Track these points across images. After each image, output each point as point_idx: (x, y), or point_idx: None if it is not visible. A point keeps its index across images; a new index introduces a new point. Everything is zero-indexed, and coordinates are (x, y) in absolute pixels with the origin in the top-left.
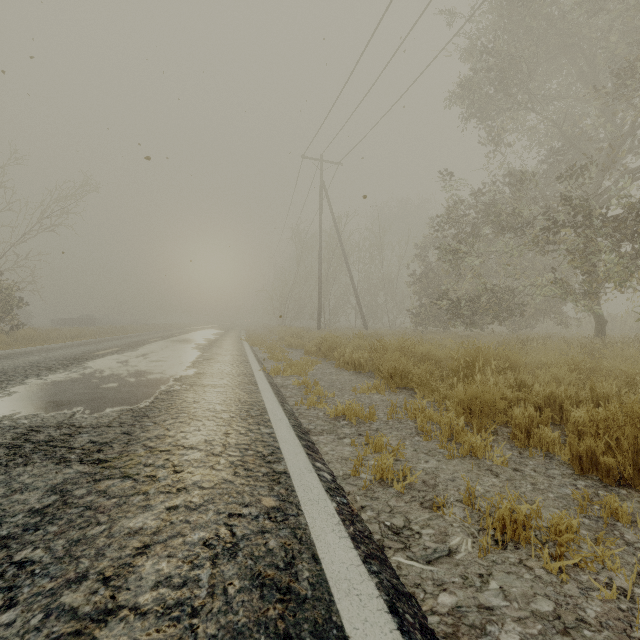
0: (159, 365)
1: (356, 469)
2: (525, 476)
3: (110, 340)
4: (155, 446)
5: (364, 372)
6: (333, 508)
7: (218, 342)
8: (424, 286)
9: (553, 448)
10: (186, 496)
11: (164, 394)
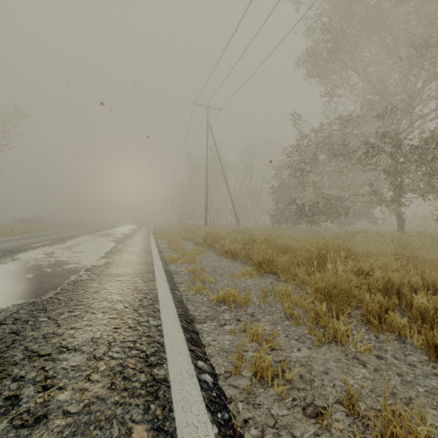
0: (78, 256)
1: (237, 368)
2: (389, 365)
3: (49, 234)
4: (37, 349)
5: (239, 259)
6: (214, 437)
7: (131, 236)
8: (279, 195)
9: (403, 331)
10: (42, 431)
11: (71, 284)
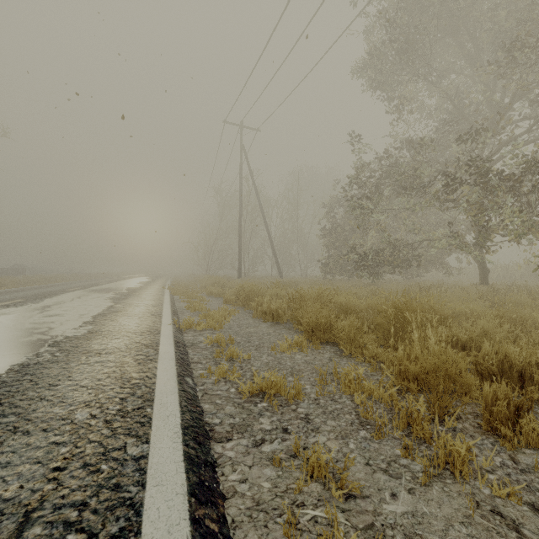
0: (50, 321)
1: None
2: None
3: (26, 290)
4: None
5: (282, 323)
6: None
7: (139, 291)
8: (332, 239)
9: None
10: None
11: (15, 371)
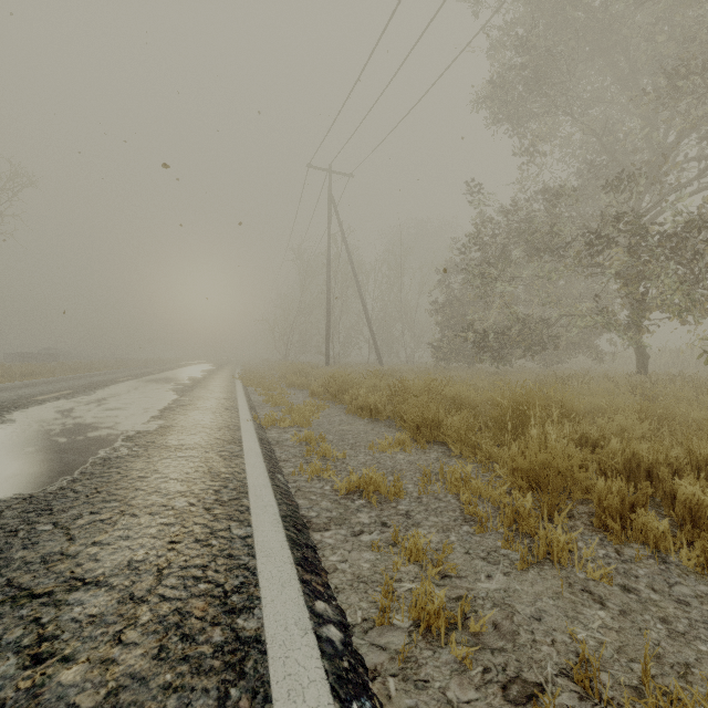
0: (113, 415)
1: (384, 614)
2: (645, 603)
3: (67, 379)
4: (29, 583)
5: (382, 420)
6: None
7: (204, 381)
8: (446, 316)
9: (662, 543)
10: None
11: (98, 464)
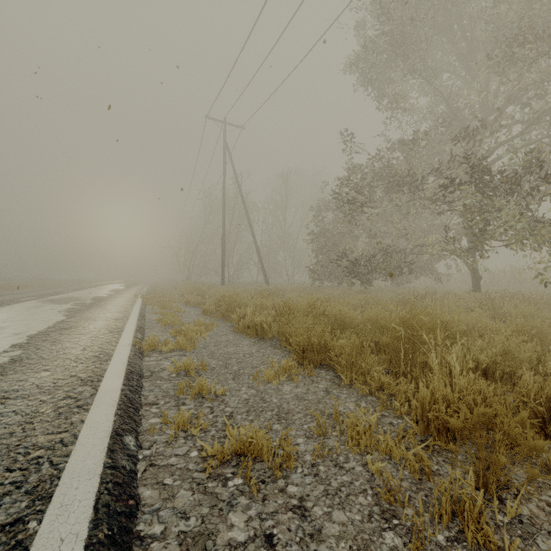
0: None
1: None
2: None
3: None
4: None
5: (268, 339)
6: None
7: (106, 301)
8: (321, 244)
9: None
10: None
11: None
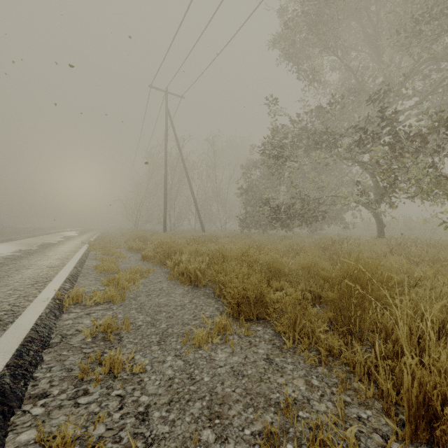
0: None
1: None
2: None
3: None
4: None
5: (201, 286)
6: None
7: (52, 247)
8: (249, 197)
9: None
10: None
11: None
